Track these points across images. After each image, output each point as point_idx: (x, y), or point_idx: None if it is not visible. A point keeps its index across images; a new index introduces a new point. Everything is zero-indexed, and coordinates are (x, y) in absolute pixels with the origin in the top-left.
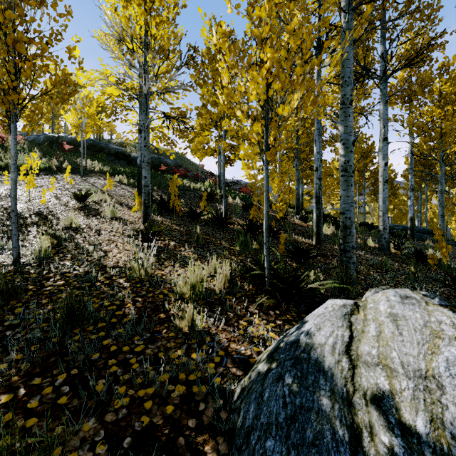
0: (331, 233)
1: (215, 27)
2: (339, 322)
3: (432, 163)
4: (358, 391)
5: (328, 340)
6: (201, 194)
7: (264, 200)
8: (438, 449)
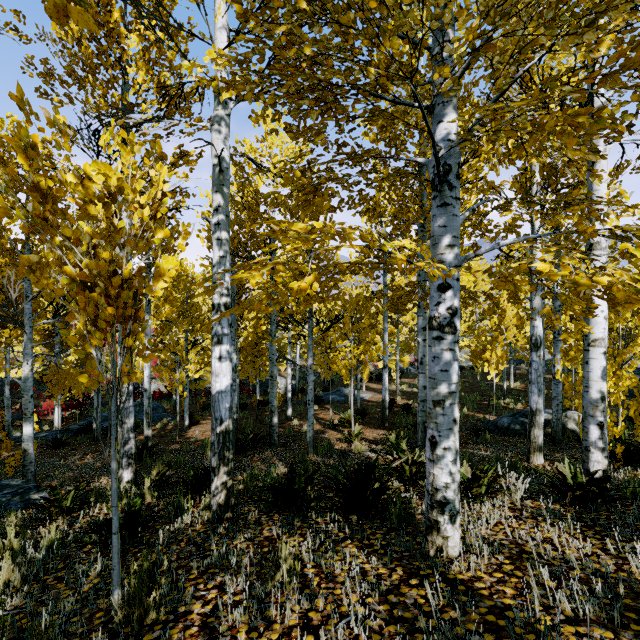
0: None
1: None
2: None
3: None
4: None
5: None
6: None
7: None
8: None
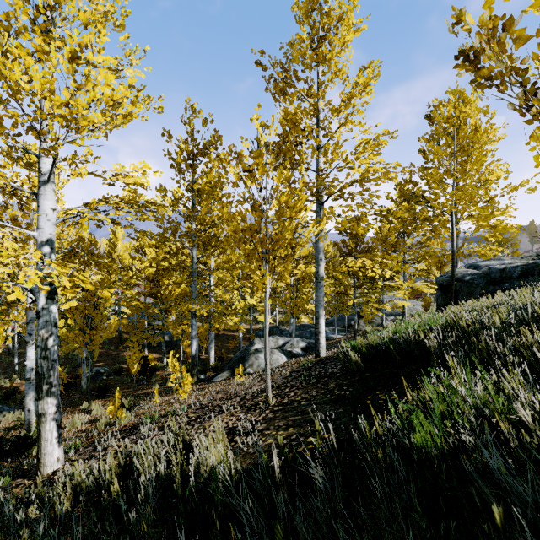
0: None
1: None
2: None
3: None
4: None
5: None
6: None
7: None
8: None
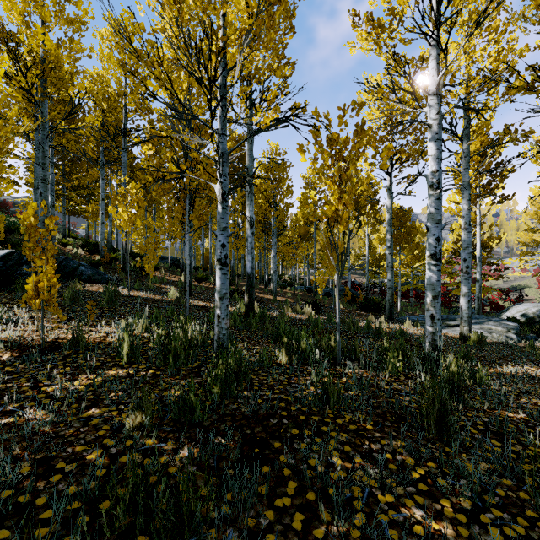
0: (80, 254)
1: None
2: None
3: None
4: None
5: None
6: None
7: None
8: None
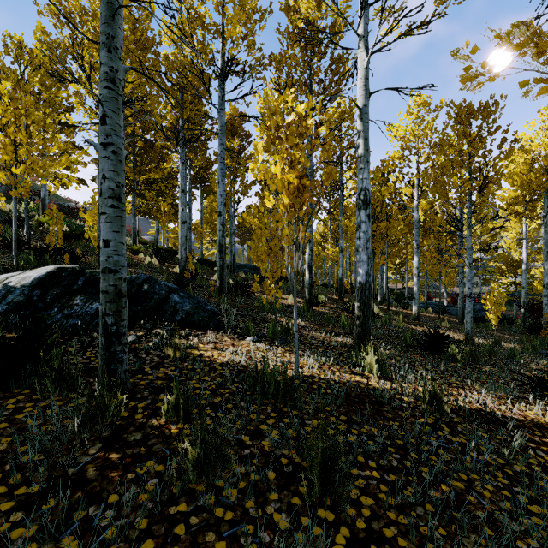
0: (154, 263)
1: (12, 45)
2: (19, 272)
3: None
4: (2, 284)
5: (5, 276)
6: (4, 218)
7: (13, 222)
8: (13, 287)
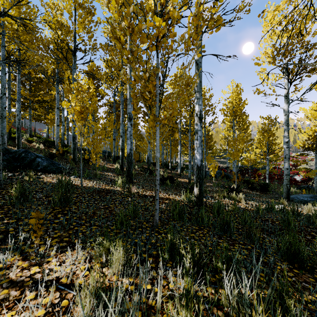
0: (41, 148)
1: None
2: None
3: (118, 123)
4: None
5: None
6: None
7: None
8: None
